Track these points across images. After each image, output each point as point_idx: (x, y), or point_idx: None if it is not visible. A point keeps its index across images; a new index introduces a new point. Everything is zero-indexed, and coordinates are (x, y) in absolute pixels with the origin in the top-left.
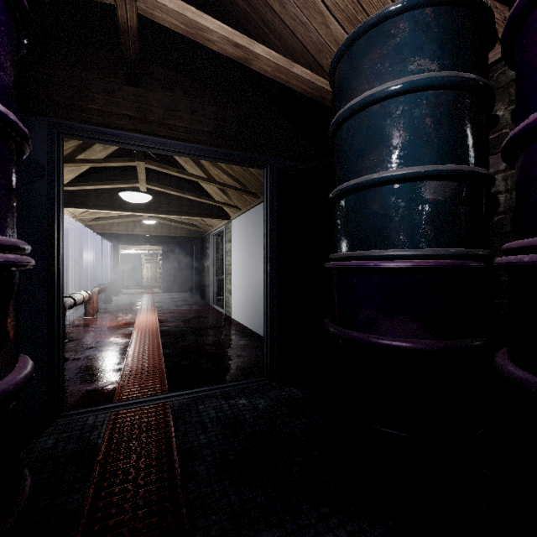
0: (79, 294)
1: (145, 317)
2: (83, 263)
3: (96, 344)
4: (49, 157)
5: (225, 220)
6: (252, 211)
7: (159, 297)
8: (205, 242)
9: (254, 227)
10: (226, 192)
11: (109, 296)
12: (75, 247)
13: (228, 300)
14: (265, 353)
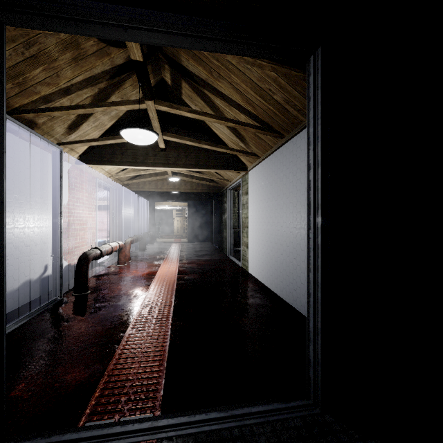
0: (108, 245)
1: (167, 267)
2: (123, 217)
3: (111, 298)
4: None
5: (241, 171)
6: (272, 156)
7: (184, 246)
8: (222, 196)
9: (276, 174)
10: (243, 138)
11: (143, 245)
12: (115, 203)
13: (245, 254)
14: (311, 360)
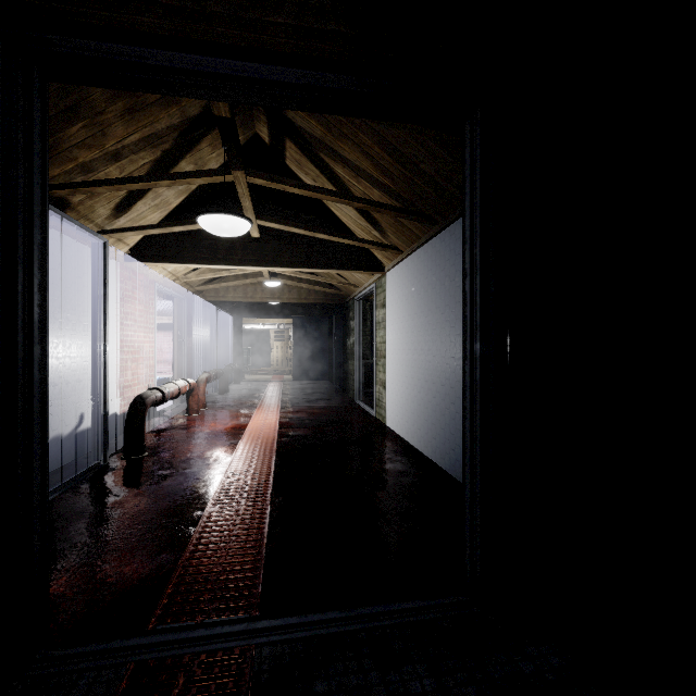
0: (173, 383)
1: (262, 418)
2: (193, 342)
3: (181, 463)
4: (4, 110)
5: (376, 272)
6: (421, 250)
7: (288, 387)
8: (347, 310)
9: (425, 278)
10: (377, 223)
11: (225, 385)
12: (182, 320)
13: (381, 398)
14: (467, 541)
